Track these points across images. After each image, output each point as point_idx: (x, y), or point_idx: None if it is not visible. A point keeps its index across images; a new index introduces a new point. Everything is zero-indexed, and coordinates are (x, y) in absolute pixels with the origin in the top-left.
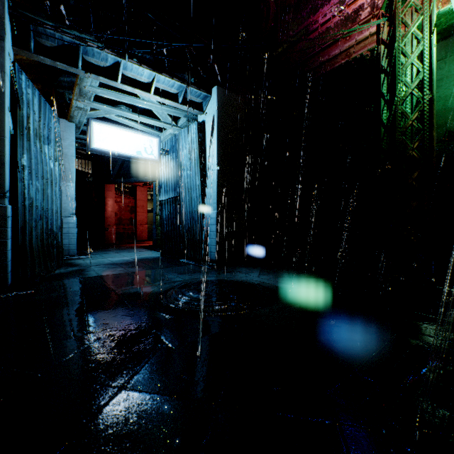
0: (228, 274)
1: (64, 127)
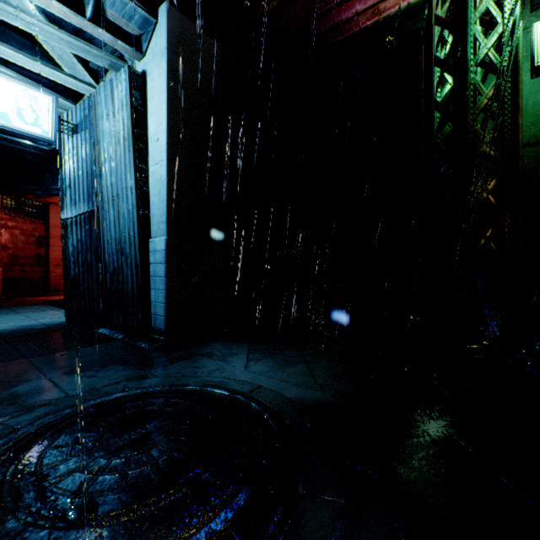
0: (184, 363)
1: None
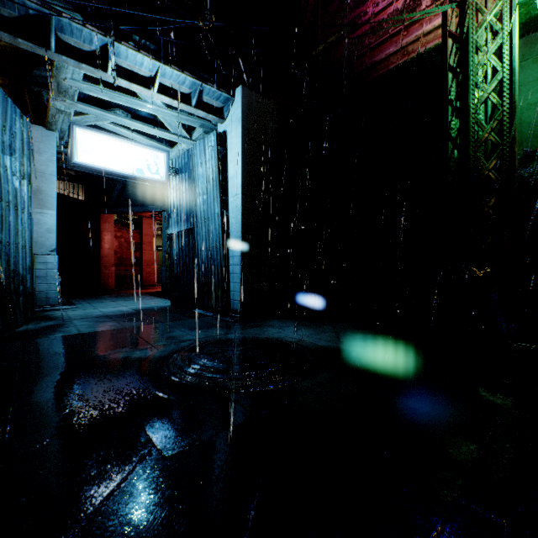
0: (256, 329)
1: (41, 136)
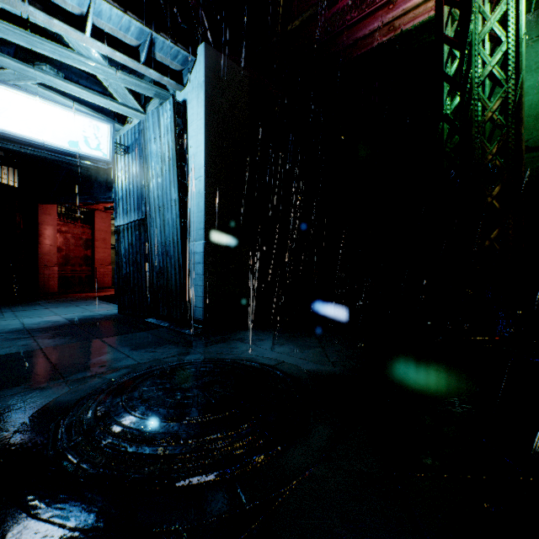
0: (222, 345)
1: None
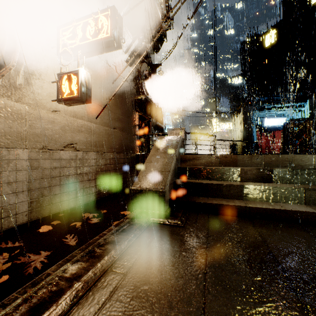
0: None
1: None
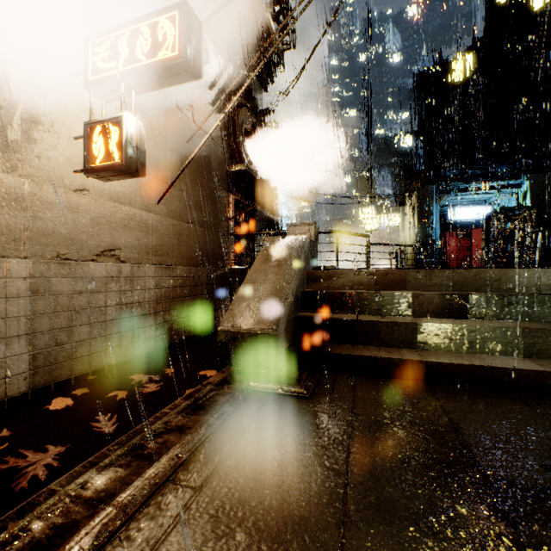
0: None
1: None
